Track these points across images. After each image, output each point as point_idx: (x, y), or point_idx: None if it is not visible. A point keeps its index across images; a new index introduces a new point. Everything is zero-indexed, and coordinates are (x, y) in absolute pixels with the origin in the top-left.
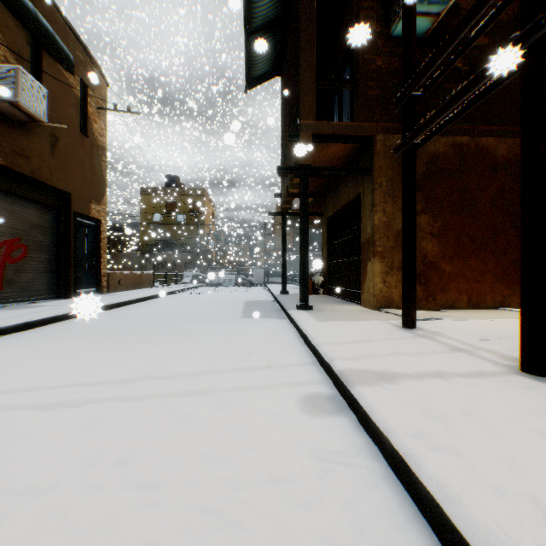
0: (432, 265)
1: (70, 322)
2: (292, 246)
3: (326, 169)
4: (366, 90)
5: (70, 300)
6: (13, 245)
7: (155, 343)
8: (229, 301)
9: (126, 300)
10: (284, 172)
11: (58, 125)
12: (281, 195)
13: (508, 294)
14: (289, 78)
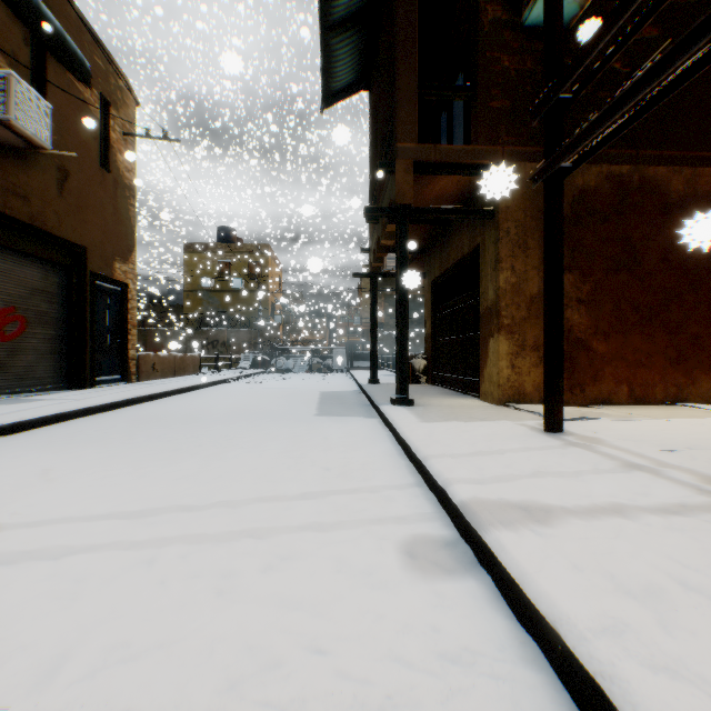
0: (580, 344)
1: (79, 422)
2: (383, 320)
3: (432, 211)
4: (488, 102)
5: (84, 392)
6: (6, 316)
7: (192, 453)
8: (300, 393)
9: (161, 392)
10: (374, 215)
11: (66, 153)
12: (370, 250)
13: (686, 384)
14: (381, 89)
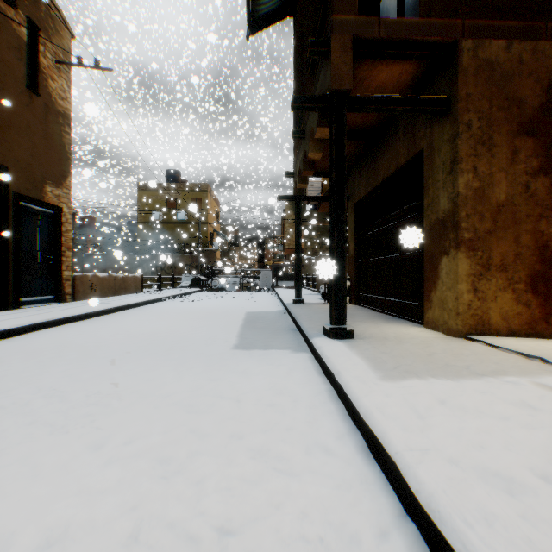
0: None
1: None
2: (303, 247)
3: (374, 101)
4: None
5: None
6: None
7: None
8: (226, 313)
9: (81, 313)
10: (304, 108)
11: None
12: (295, 173)
13: None
14: None
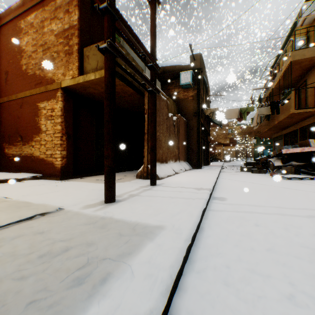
0: None
1: None
2: None
3: None
4: None
5: None
6: None
7: None
8: None
9: None
10: None
11: None
12: None
13: None
14: None
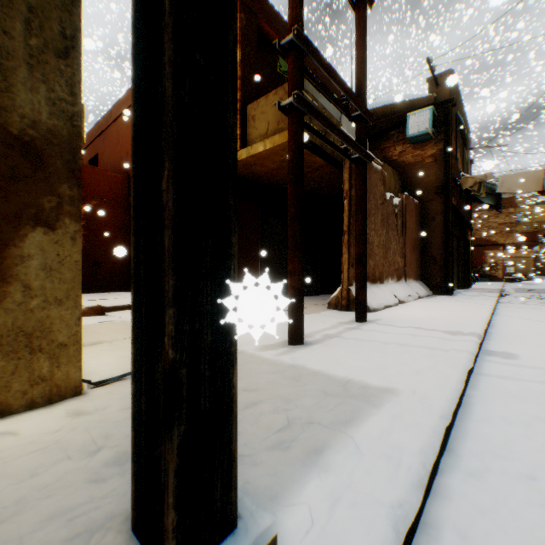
0: None
1: None
2: None
3: None
4: None
5: None
6: None
7: None
8: None
9: None
10: None
11: None
12: None
13: None
14: None
